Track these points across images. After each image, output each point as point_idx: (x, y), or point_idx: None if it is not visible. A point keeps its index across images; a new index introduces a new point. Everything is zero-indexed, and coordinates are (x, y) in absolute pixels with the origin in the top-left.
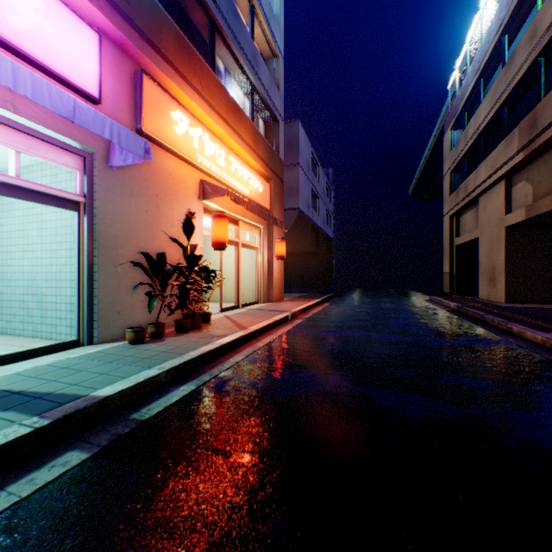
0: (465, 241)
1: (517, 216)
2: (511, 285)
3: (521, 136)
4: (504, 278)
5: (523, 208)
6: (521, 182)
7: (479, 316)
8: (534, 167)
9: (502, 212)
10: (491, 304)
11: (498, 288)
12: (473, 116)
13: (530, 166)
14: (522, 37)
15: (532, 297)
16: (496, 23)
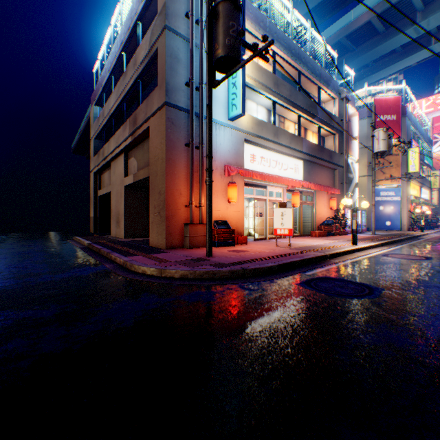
0: (105, 193)
1: (130, 180)
2: (129, 225)
3: (131, 127)
4: (125, 221)
5: (133, 175)
6: (133, 158)
7: (99, 250)
8: (139, 150)
9: (124, 176)
10: (116, 239)
11: (122, 228)
12: (109, 101)
13: (137, 148)
14: (131, 61)
15: (140, 233)
16: (120, 42)
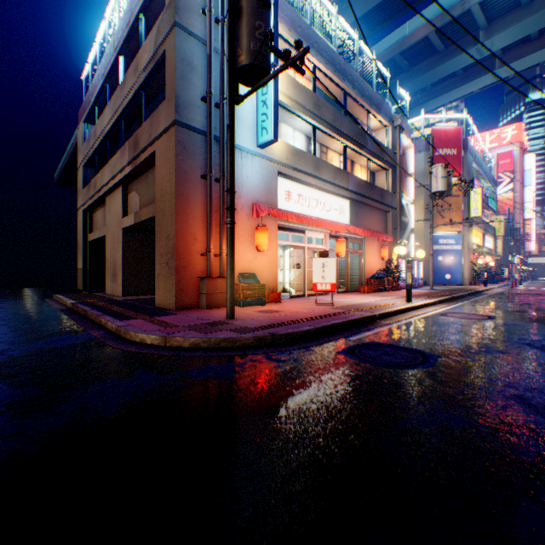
0: (98, 237)
1: (131, 220)
2: (129, 280)
3: (131, 151)
4: (124, 274)
5: (134, 214)
6: (135, 192)
7: (86, 312)
8: (142, 182)
9: (122, 215)
10: (111, 298)
11: (120, 283)
12: (102, 117)
13: (140, 180)
14: (132, 66)
15: (145, 289)
16: (117, 41)
